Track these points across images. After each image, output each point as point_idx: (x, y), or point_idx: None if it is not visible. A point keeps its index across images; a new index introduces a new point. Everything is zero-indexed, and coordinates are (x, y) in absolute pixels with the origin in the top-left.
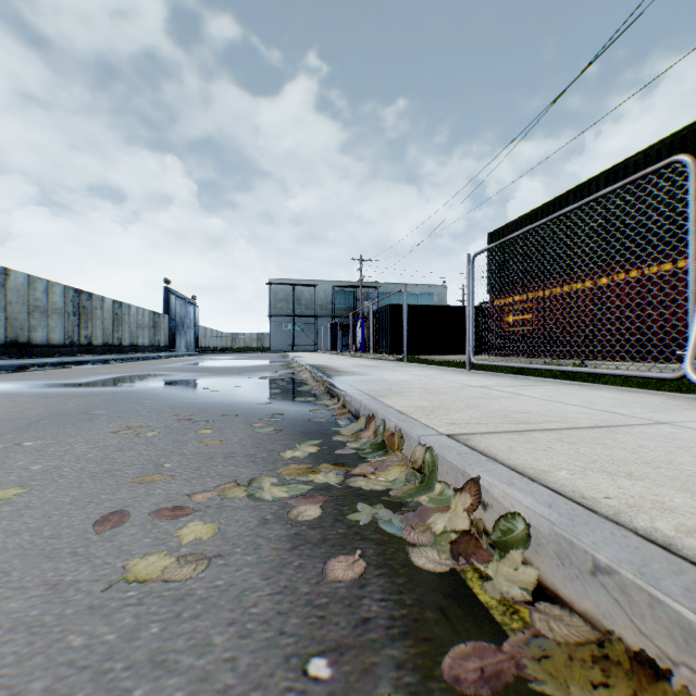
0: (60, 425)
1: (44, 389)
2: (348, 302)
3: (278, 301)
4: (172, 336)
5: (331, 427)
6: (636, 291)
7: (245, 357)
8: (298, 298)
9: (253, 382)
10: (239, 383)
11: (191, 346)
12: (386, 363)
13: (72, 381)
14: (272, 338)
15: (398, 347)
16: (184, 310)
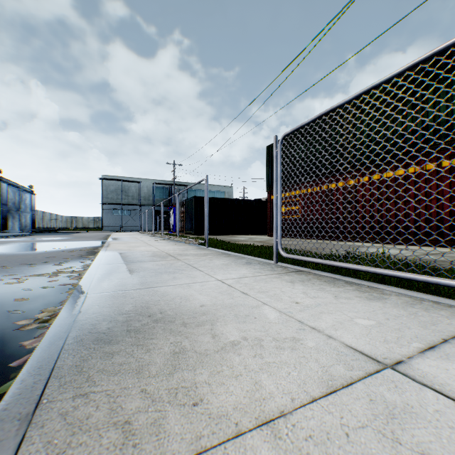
0: None
1: None
2: (165, 195)
3: (110, 193)
4: (3, 219)
5: None
6: (377, 190)
7: (70, 237)
8: (126, 191)
9: None
10: None
11: (28, 227)
12: (188, 249)
13: None
14: (104, 221)
15: (201, 229)
16: (19, 196)
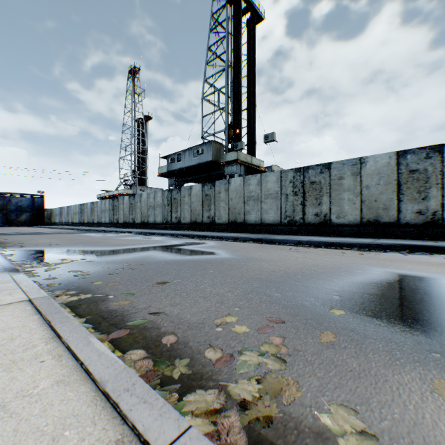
0: (78, 243)
1: (156, 245)
2: None
3: None
4: None
5: (2, 247)
6: None
7: None
8: None
9: (64, 255)
10: (73, 254)
11: None
12: None
13: (189, 247)
14: None
15: None
16: None
